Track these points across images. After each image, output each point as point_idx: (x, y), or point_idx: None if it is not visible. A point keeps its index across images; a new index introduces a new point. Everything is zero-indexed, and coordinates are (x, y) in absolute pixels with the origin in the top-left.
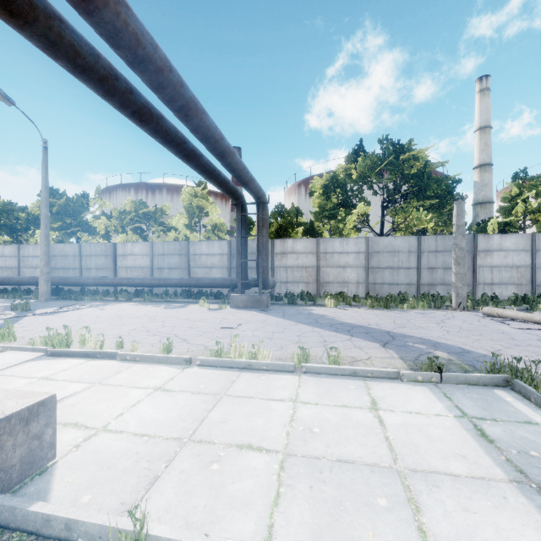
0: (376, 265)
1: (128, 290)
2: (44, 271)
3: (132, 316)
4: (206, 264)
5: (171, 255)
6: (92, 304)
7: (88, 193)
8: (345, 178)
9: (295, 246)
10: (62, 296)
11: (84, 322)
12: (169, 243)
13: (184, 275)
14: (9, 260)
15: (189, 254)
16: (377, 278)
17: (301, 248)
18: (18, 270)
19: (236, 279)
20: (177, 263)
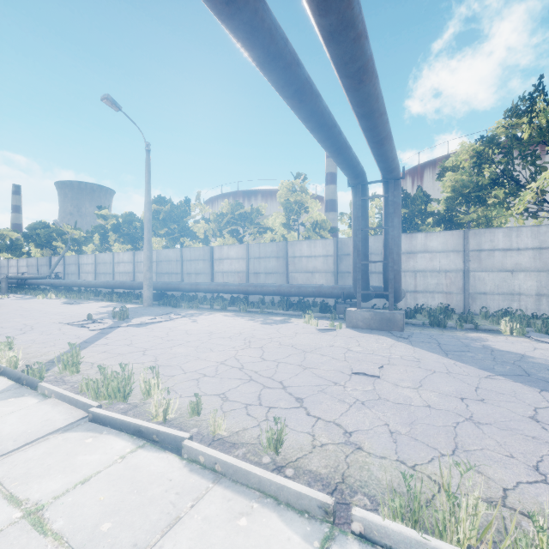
0: None
1: (225, 296)
2: (147, 276)
3: (224, 335)
4: (307, 267)
5: (267, 258)
6: (187, 313)
7: (189, 199)
8: (511, 139)
9: (428, 242)
10: (162, 302)
11: (169, 341)
12: (265, 245)
13: (282, 280)
14: (127, 266)
15: (288, 257)
16: None
17: (437, 245)
18: (133, 274)
19: (348, 287)
20: (274, 267)
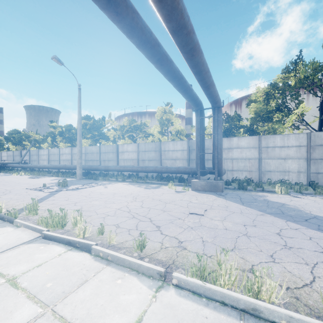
0: (319, 156)
1: (125, 173)
2: (79, 162)
3: (122, 194)
4: (172, 157)
5: (149, 151)
6: (102, 183)
7: (104, 117)
8: (284, 85)
9: (239, 142)
10: (88, 177)
11: (90, 198)
12: (148, 144)
13: (158, 164)
14: (67, 156)
15: (161, 151)
16: (320, 168)
17: (244, 144)
18: (71, 161)
19: (194, 168)
20: (153, 156)
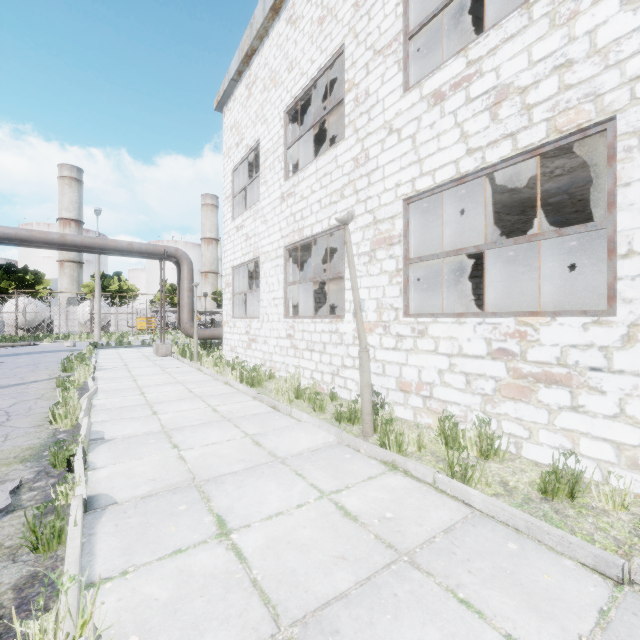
0: None
1: None
2: None
3: None
4: None
5: None
6: None
7: None
8: None
9: None
10: None
11: None
12: None
13: None
14: None
15: None
16: None
17: None
18: None
19: None
20: None
